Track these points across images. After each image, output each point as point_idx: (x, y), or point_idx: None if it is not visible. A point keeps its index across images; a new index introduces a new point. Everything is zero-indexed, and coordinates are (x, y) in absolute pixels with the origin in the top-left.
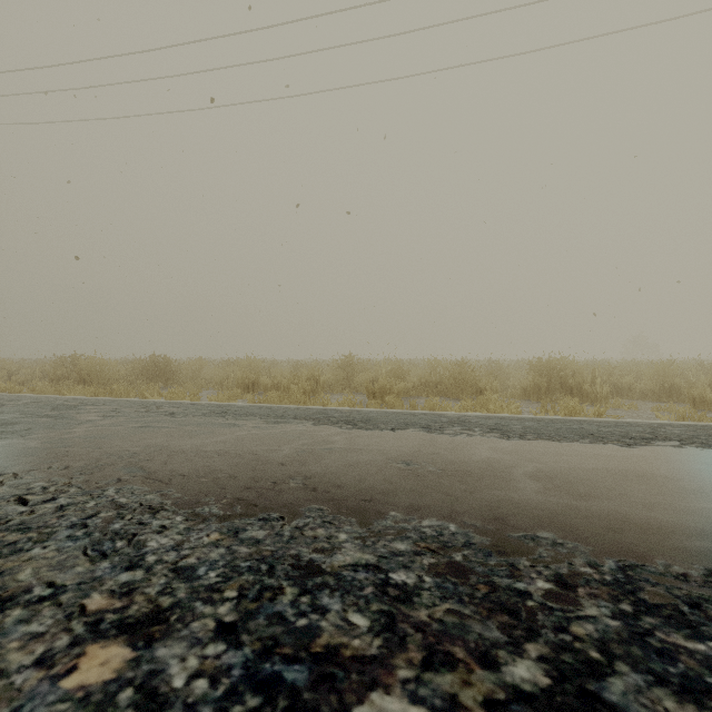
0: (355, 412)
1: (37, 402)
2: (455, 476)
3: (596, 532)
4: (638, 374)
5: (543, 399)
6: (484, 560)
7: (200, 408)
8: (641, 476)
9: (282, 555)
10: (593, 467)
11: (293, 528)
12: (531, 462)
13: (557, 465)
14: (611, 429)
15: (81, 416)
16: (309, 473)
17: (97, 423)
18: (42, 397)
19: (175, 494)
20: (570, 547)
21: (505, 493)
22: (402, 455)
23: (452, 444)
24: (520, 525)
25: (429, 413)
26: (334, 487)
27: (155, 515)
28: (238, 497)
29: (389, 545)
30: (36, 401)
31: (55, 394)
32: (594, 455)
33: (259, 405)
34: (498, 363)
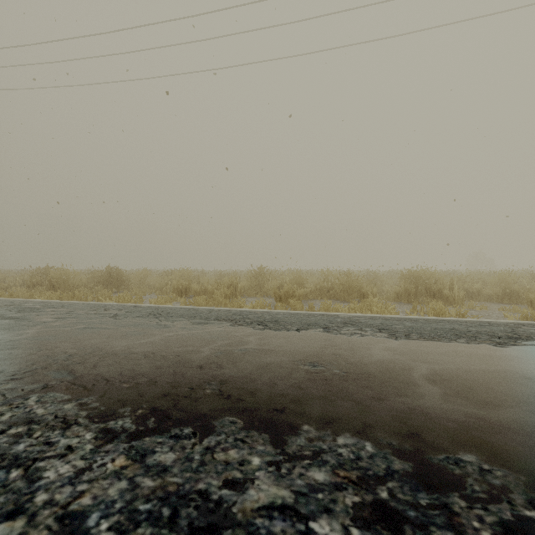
0: (265, 313)
1: (8, 305)
2: (359, 380)
3: (519, 452)
4: (483, 281)
5: (412, 302)
6: (413, 497)
7: (140, 310)
8: (528, 379)
9: (188, 491)
10: (481, 369)
11: (204, 450)
12: (423, 363)
13: (448, 366)
14: (478, 329)
15: (39, 318)
16: (225, 377)
17: (49, 324)
18: (16, 301)
19: (93, 403)
20: (500, 476)
21: (411, 400)
22: (308, 356)
23: (350, 344)
24: (437, 443)
25: (326, 314)
26: (247, 394)
27: (65, 431)
28: (154, 407)
29: (306, 474)
30: (8, 304)
31: (28, 298)
32: (476, 355)
33: (189, 307)
34: (376, 273)
